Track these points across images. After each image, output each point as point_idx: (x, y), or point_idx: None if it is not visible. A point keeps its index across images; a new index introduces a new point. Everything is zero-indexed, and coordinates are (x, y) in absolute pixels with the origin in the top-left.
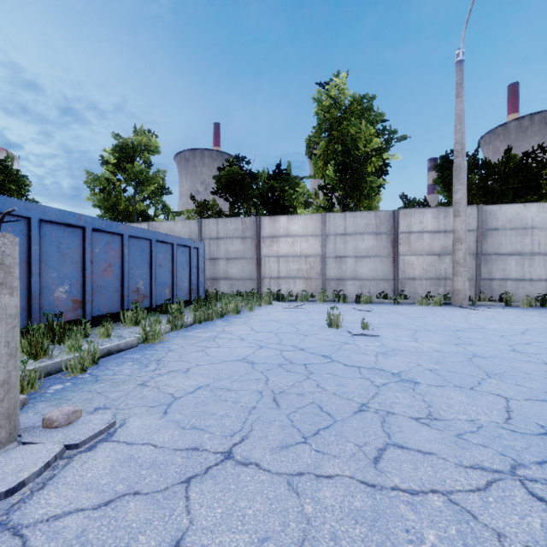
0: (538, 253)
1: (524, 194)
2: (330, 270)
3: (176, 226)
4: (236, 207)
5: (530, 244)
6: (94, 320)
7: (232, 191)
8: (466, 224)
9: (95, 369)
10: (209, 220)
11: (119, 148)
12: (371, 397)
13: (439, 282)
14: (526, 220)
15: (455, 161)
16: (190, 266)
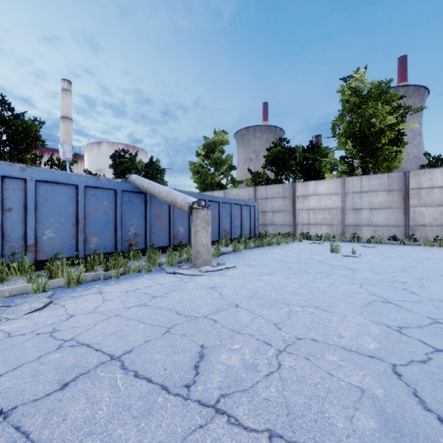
0: None
1: None
2: (348, 219)
3: (240, 192)
4: (279, 175)
5: None
6: None
7: (276, 165)
8: None
9: (220, 257)
10: (261, 187)
11: (206, 145)
12: (329, 271)
13: None
14: None
15: None
16: (250, 217)
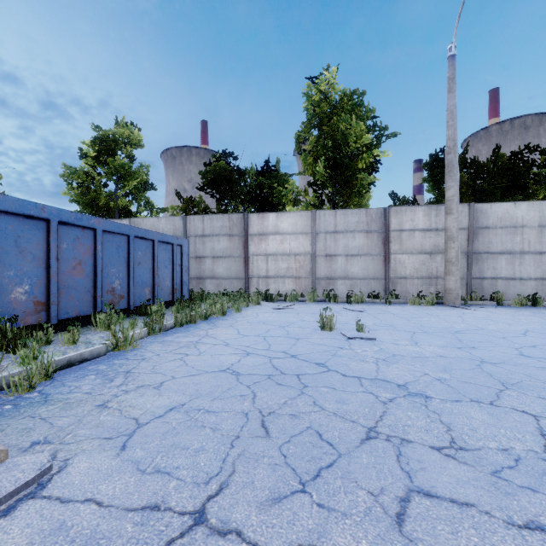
0: (527, 252)
1: (512, 193)
2: (320, 269)
3: (159, 223)
4: (223, 204)
5: (520, 243)
6: (61, 324)
7: (219, 187)
8: (458, 222)
9: (47, 385)
10: (195, 217)
11: (99, 140)
12: (378, 417)
13: (431, 281)
14: (517, 218)
15: (448, 158)
16: (172, 264)
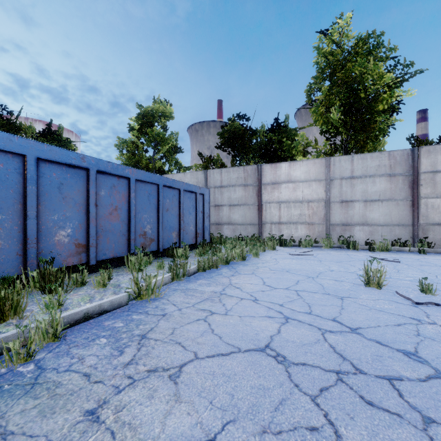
0: None
1: None
2: (335, 215)
3: (185, 178)
4: (237, 160)
5: None
6: (100, 264)
7: (234, 144)
8: None
9: (51, 351)
10: (214, 171)
11: (141, 115)
12: None
13: None
14: None
15: None
16: (196, 211)
